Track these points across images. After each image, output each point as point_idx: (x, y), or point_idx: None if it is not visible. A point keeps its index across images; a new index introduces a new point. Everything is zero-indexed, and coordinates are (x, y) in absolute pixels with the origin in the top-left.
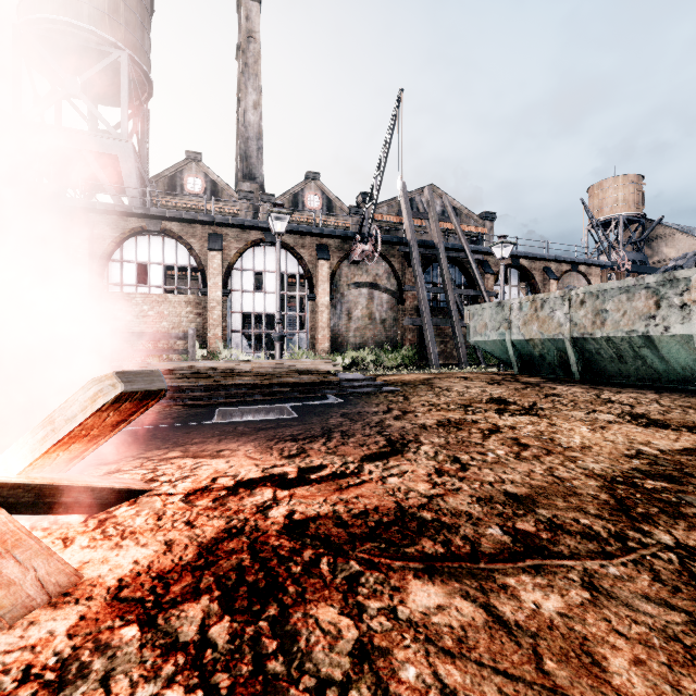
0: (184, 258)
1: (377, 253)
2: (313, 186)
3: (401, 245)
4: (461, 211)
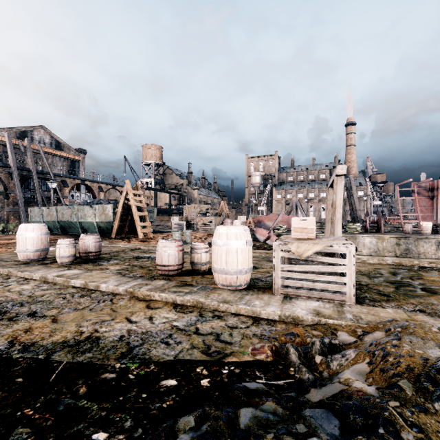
0: None
1: None
2: None
3: (7, 167)
4: (64, 145)
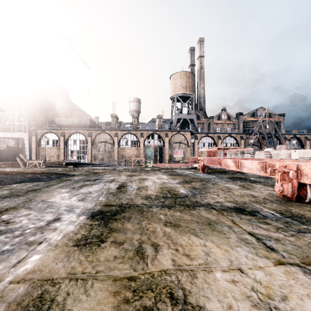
0: (211, 141)
1: (257, 138)
2: (224, 112)
3: (261, 134)
4: (272, 114)
